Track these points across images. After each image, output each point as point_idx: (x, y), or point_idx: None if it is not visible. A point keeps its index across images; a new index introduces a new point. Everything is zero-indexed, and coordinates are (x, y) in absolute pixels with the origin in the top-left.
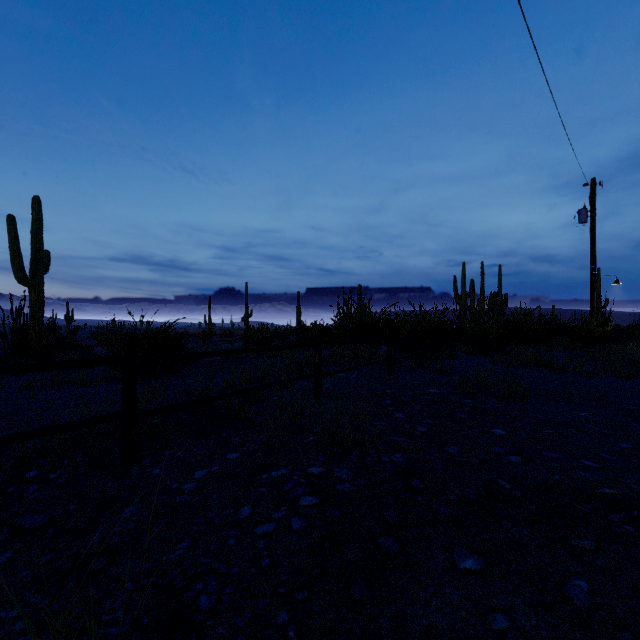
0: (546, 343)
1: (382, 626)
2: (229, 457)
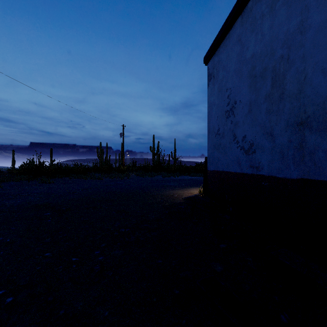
0: (109, 173)
1: None
2: None
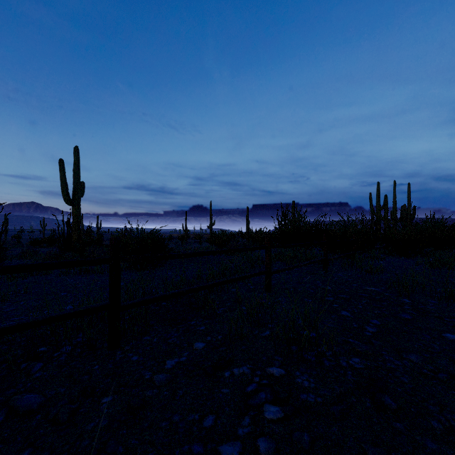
0: None
1: None
2: (196, 347)
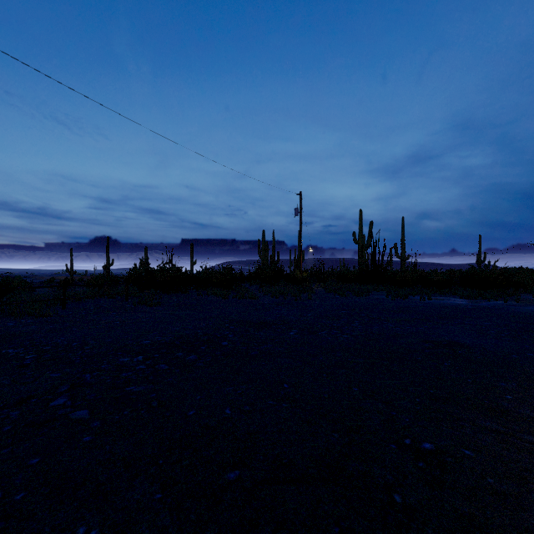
0: (275, 284)
1: (3, 331)
2: None
